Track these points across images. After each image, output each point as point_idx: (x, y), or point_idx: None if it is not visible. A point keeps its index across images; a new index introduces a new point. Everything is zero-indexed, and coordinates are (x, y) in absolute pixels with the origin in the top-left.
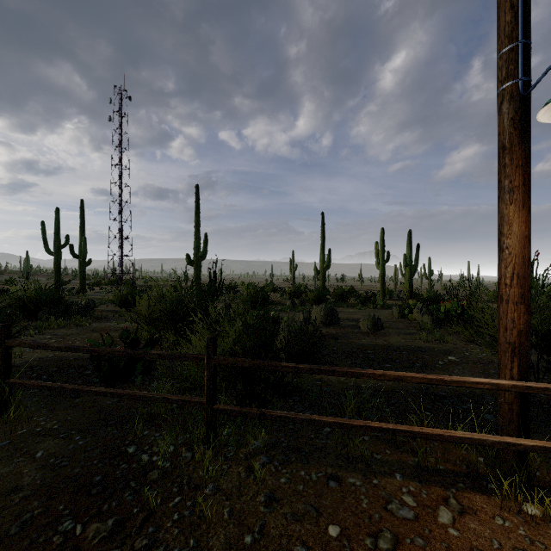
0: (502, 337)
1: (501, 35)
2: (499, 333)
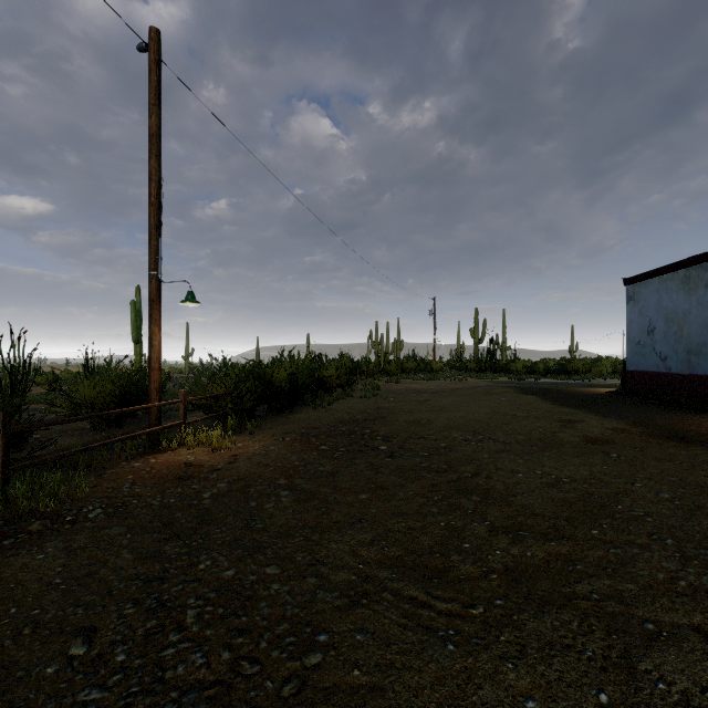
0: (153, 386)
1: (152, 248)
2: (151, 385)
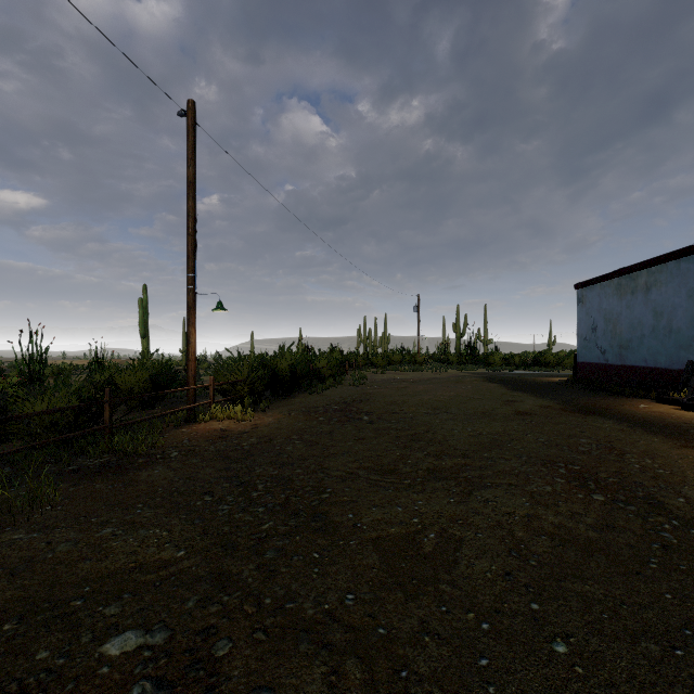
0: (191, 373)
1: (190, 268)
2: (189, 372)
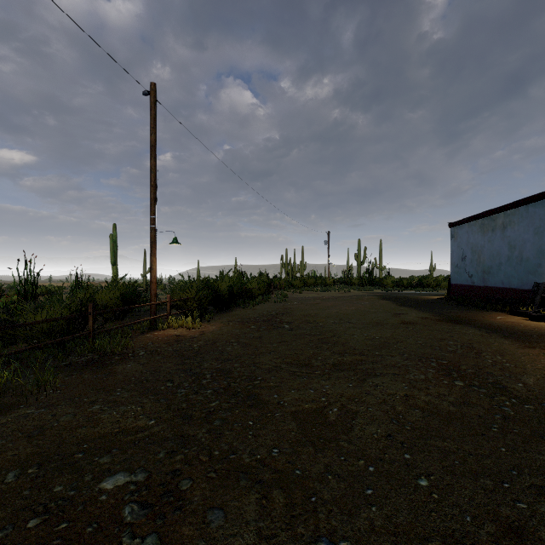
0: (153, 292)
1: (152, 212)
2: (152, 292)
